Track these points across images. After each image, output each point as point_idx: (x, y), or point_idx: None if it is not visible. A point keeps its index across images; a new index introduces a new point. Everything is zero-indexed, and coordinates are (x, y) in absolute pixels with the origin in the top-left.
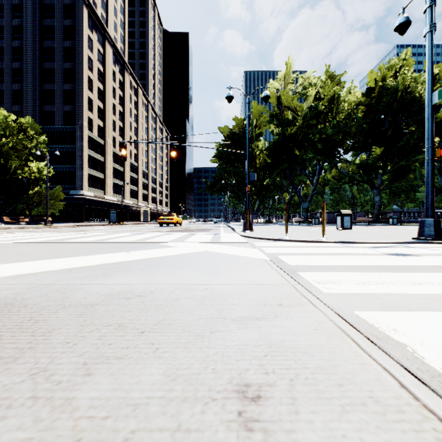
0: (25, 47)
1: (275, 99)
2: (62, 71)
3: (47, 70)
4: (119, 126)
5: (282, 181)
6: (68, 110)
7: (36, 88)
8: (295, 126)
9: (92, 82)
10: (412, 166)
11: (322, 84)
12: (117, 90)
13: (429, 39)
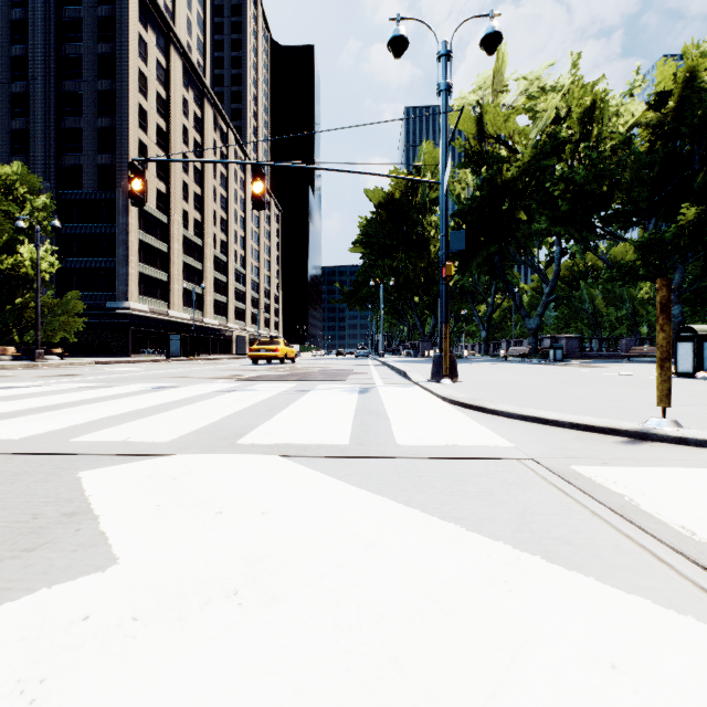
0: (32, 55)
1: (474, 120)
2: (94, 95)
3: (70, 95)
4: (195, 194)
5: (476, 283)
6: (103, 163)
7: (51, 125)
8: (516, 167)
9: (147, 115)
10: None
11: (568, 87)
12: (192, 132)
13: None
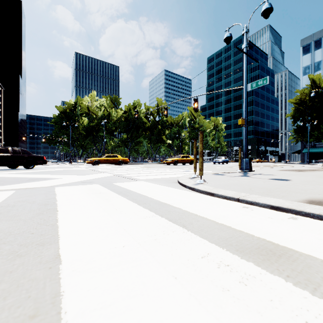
0: None
1: (87, 108)
2: None
3: None
4: None
5: None
6: None
7: None
8: (94, 123)
9: None
10: (141, 141)
11: (107, 106)
12: None
13: (104, 130)
